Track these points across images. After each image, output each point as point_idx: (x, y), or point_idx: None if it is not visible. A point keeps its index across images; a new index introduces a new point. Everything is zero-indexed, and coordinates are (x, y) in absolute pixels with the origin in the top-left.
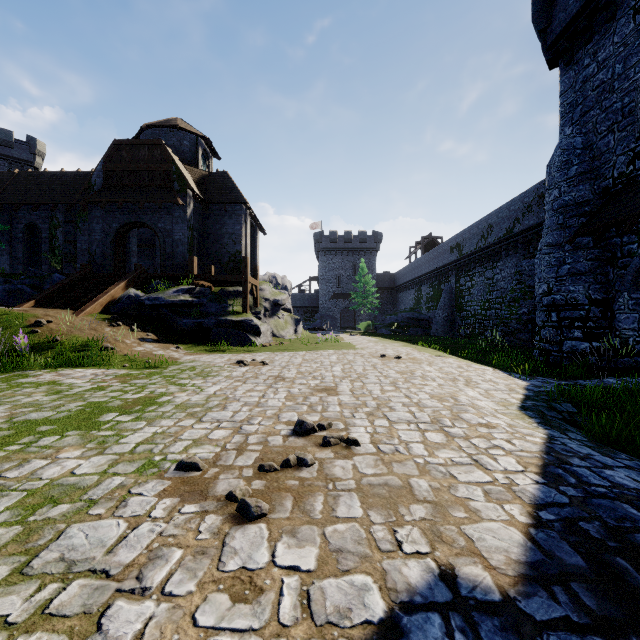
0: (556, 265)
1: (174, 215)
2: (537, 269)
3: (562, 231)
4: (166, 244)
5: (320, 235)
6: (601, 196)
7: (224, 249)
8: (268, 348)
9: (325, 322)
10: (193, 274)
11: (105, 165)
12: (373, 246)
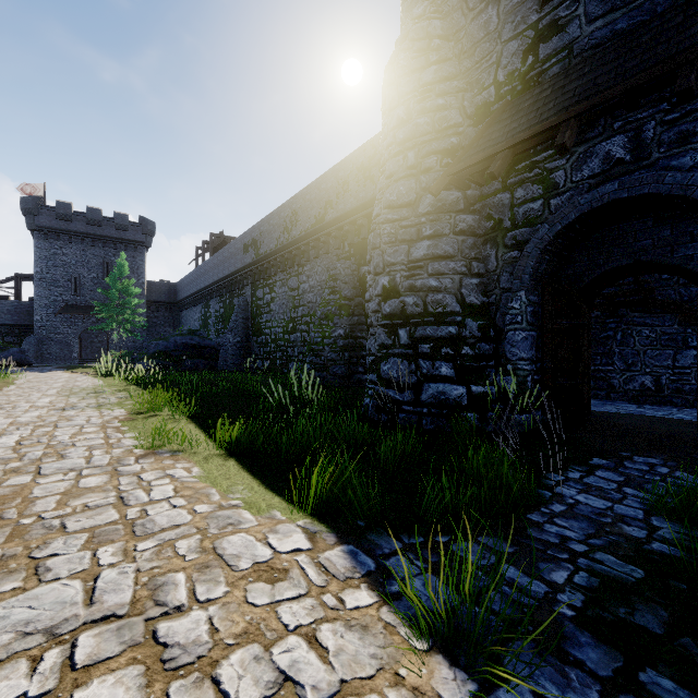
0: (406, 241)
1: None
2: (373, 251)
3: (414, 180)
4: None
5: (35, 202)
6: (475, 121)
7: None
8: None
9: (47, 351)
10: None
11: None
12: (140, 239)
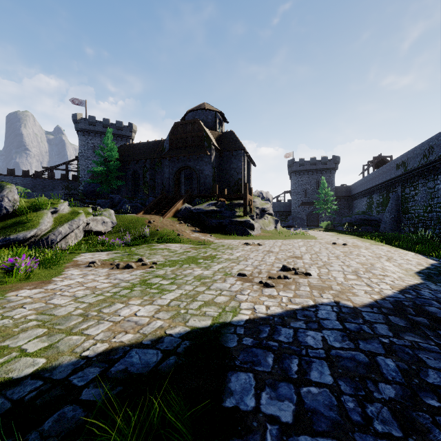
0: None
1: (205, 161)
2: None
3: None
4: (200, 177)
5: (292, 162)
6: None
7: (231, 178)
8: (259, 237)
9: (295, 222)
10: (216, 194)
11: (170, 137)
12: (332, 166)
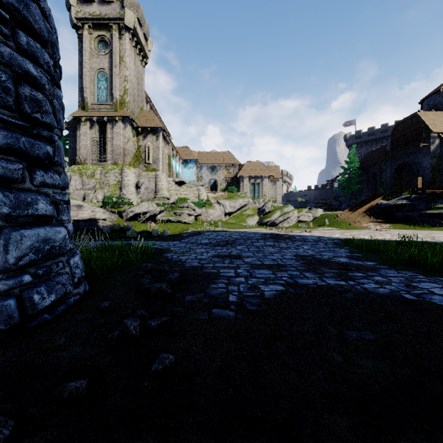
0: None
1: (422, 153)
2: None
3: None
4: (418, 171)
5: None
6: None
7: None
8: None
9: None
10: (417, 188)
11: (391, 138)
12: None
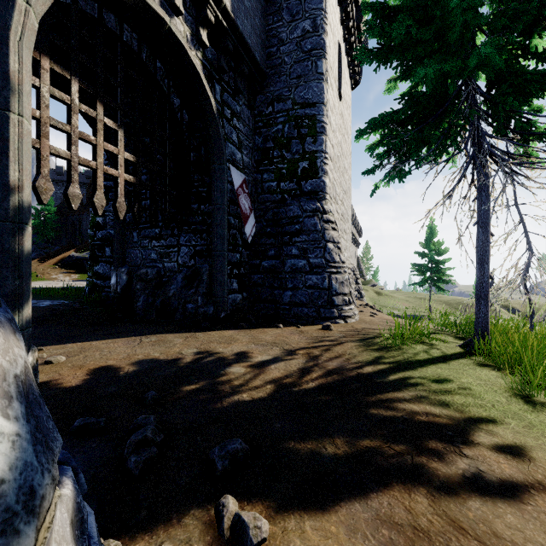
0: None
1: None
2: None
3: None
4: None
5: None
6: None
7: None
8: None
9: None
10: None
11: (87, 193)
12: None
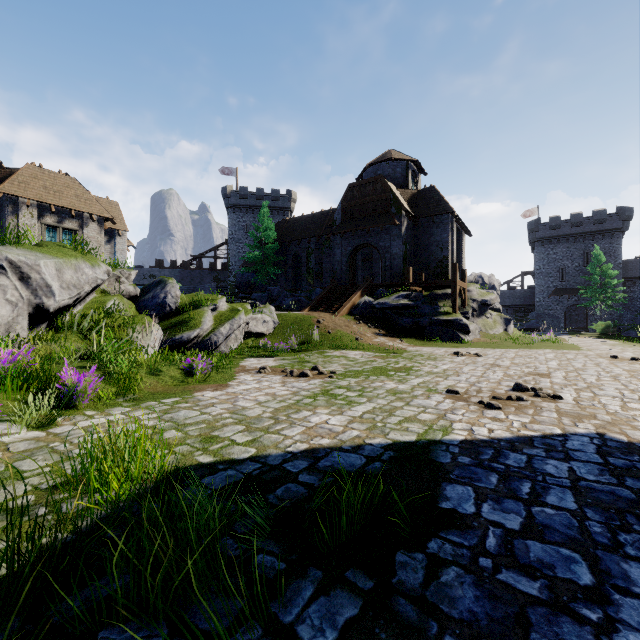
0: None
1: (391, 234)
2: None
3: None
4: (385, 258)
5: (535, 223)
6: None
7: (432, 256)
8: (478, 345)
9: (542, 322)
10: (409, 282)
11: (342, 205)
12: (616, 226)
